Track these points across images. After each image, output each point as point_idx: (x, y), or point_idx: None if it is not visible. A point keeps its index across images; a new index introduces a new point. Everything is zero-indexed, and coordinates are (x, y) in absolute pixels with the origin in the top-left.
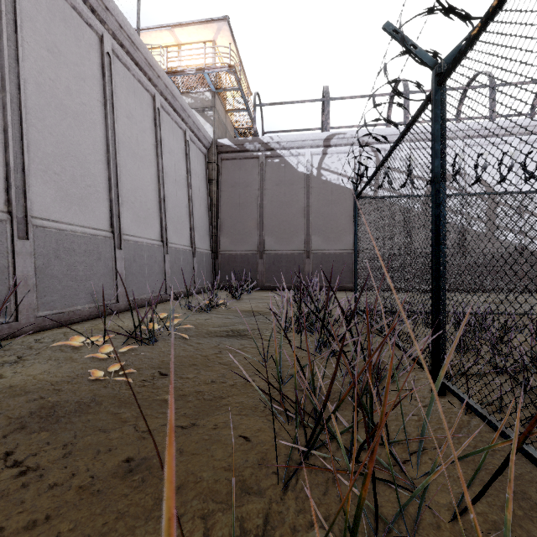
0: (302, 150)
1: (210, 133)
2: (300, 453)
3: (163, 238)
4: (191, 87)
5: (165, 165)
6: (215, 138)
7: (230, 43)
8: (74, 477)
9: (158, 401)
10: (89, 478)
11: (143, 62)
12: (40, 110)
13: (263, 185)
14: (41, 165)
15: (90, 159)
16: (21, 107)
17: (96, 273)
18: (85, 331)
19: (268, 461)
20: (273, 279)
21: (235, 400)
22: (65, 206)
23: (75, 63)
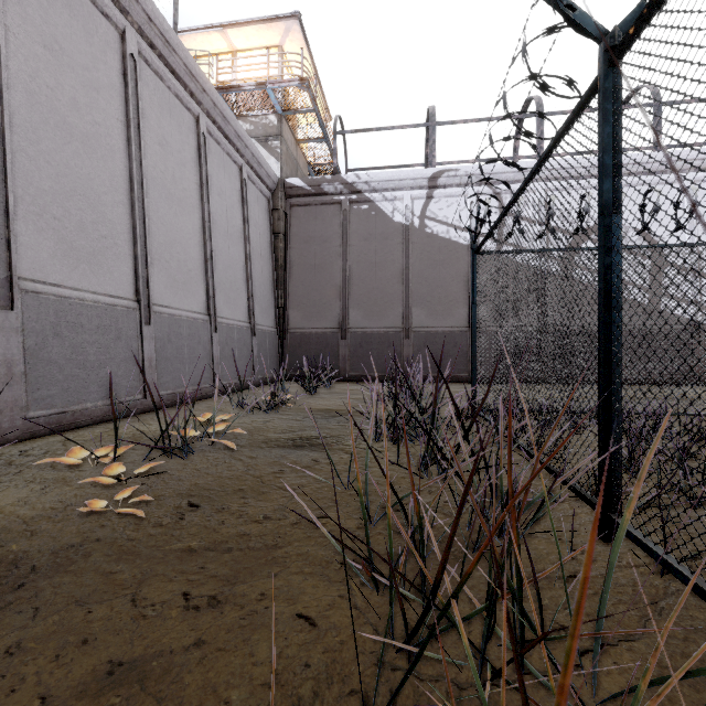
0: (399, 193)
1: (275, 171)
2: (398, 652)
3: (210, 311)
4: (250, 109)
5: (213, 212)
6: (282, 177)
7: (302, 48)
8: (13, 698)
9: (178, 551)
10: (36, 701)
11: (181, 70)
12: (33, 129)
13: (346, 239)
14: (34, 206)
15: (106, 200)
16: (4, 124)
17: (113, 357)
18: (93, 439)
19: (343, 665)
20: (360, 367)
21: (296, 550)
22: (70, 264)
23: (84, 66)
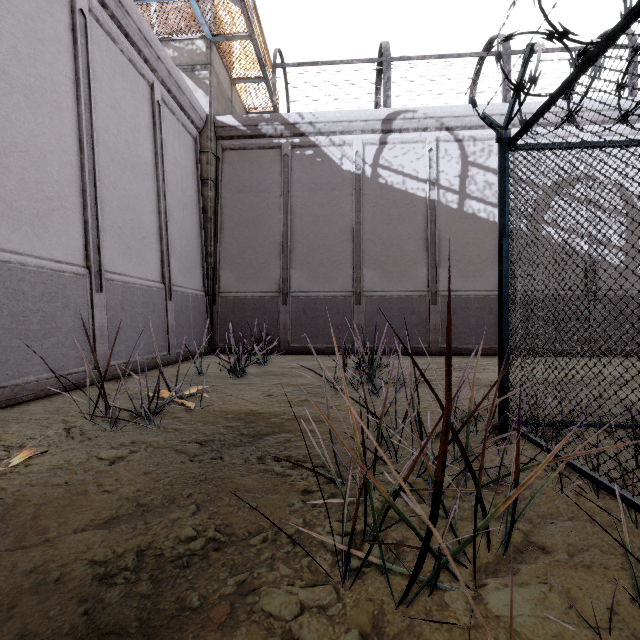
0: (349, 137)
1: (203, 106)
2: None
3: (89, 261)
4: (173, 32)
5: (102, 127)
6: (211, 114)
7: None
8: None
9: None
10: None
11: None
12: None
13: (287, 189)
14: None
15: None
16: None
17: None
18: None
19: None
20: (303, 337)
21: None
22: None
23: None
